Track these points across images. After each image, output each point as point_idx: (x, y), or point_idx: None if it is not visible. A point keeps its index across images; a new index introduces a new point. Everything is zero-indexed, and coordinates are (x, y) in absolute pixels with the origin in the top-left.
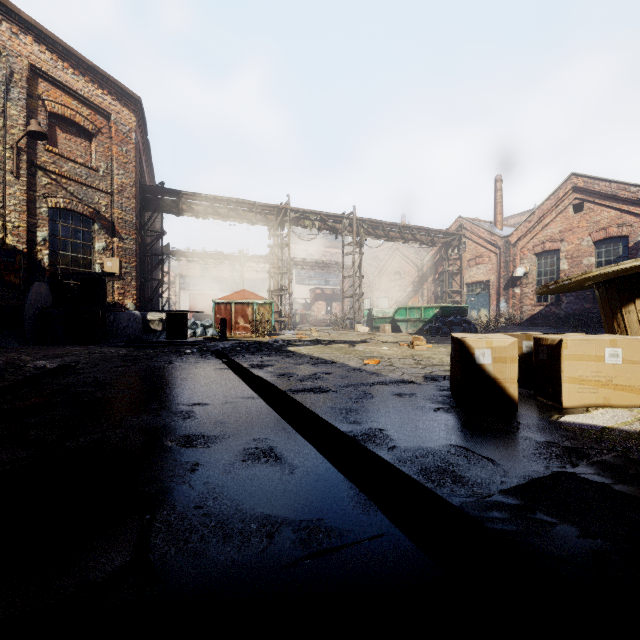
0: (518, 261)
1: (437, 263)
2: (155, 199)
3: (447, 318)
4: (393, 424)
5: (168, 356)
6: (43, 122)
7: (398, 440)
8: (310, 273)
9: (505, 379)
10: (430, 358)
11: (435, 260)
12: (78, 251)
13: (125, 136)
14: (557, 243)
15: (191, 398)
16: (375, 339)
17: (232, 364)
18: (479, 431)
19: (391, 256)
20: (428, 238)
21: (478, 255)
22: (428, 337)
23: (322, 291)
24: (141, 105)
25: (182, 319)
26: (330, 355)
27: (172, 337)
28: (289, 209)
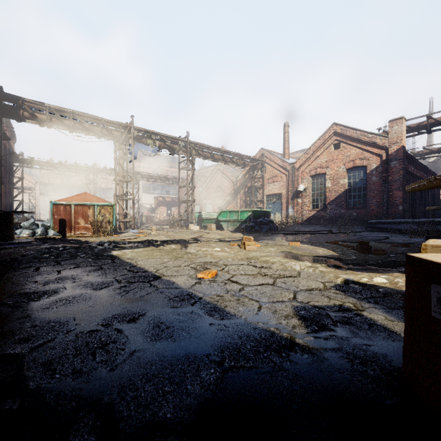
0: (300, 180)
1: (247, 180)
2: None
3: (257, 219)
4: None
5: None
6: None
7: None
8: (154, 185)
9: None
10: (268, 262)
11: (245, 178)
12: None
13: None
14: (324, 169)
15: None
16: (205, 237)
17: None
18: None
19: (215, 174)
20: (241, 161)
21: (274, 175)
22: (246, 234)
23: (164, 199)
24: None
25: (4, 220)
26: (157, 262)
27: None
28: (133, 128)
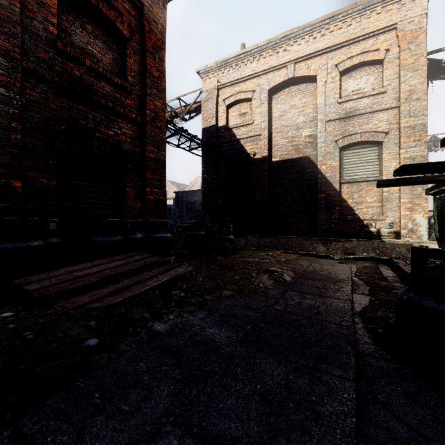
0: None
1: None
2: None
3: None
4: None
5: None
6: None
7: None
8: None
9: None
10: None
11: None
12: None
13: None
14: None
15: None
16: None
17: None
18: None
19: None
20: None
21: None
22: None
23: None
24: None
25: None
26: None
27: None
28: None
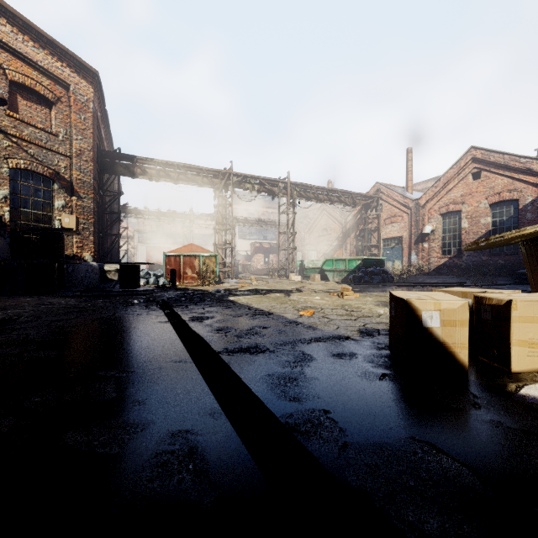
0: (426, 220)
1: (358, 221)
2: (112, 163)
3: (368, 269)
4: (338, 401)
5: (114, 307)
6: (4, 89)
7: (348, 430)
8: (251, 229)
9: (454, 344)
10: (359, 308)
11: (356, 219)
12: (38, 208)
13: (83, 105)
14: (459, 205)
15: (119, 362)
16: (307, 288)
17: (173, 316)
18: (438, 411)
19: (319, 215)
20: (351, 200)
21: (393, 215)
22: (352, 285)
23: (261, 245)
24: (98, 78)
25: (134, 270)
26: (267, 305)
27: (125, 286)
28: (232, 174)
